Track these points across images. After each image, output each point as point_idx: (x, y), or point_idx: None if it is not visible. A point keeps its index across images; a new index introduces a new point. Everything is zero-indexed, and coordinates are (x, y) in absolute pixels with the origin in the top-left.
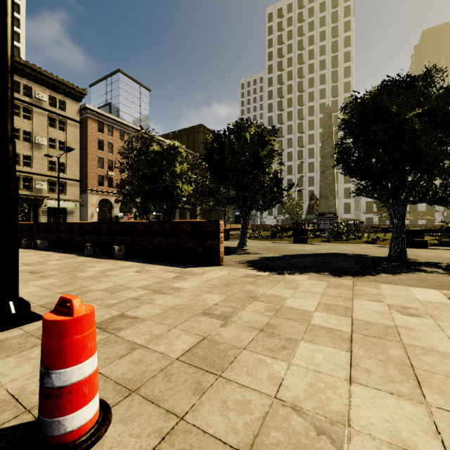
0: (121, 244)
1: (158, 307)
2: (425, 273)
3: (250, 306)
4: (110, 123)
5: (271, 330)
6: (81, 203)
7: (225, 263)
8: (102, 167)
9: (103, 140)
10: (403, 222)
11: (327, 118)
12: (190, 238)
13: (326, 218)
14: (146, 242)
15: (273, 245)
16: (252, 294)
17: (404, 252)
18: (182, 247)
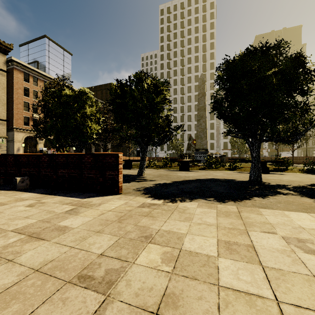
0: (27, 175)
1: (16, 270)
2: (284, 195)
3: (144, 254)
4: (35, 75)
5: (171, 313)
6: (8, 139)
7: (124, 191)
8: (27, 110)
9: (29, 88)
10: (259, 155)
11: (201, 82)
12: (92, 169)
13: (201, 152)
14: (50, 173)
15: (165, 172)
16: (147, 231)
17: (260, 177)
18: (84, 177)
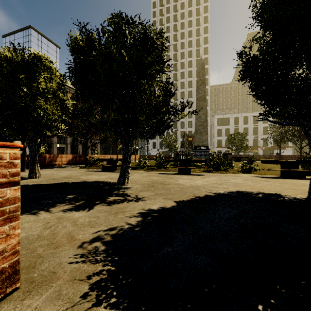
0: None
1: None
2: None
3: None
4: None
5: None
6: None
7: (44, 262)
8: None
9: None
10: None
11: (201, 68)
12: None
13: (200, 150)
14: None
15: (159, 177)
16: None
17: None
18: None
